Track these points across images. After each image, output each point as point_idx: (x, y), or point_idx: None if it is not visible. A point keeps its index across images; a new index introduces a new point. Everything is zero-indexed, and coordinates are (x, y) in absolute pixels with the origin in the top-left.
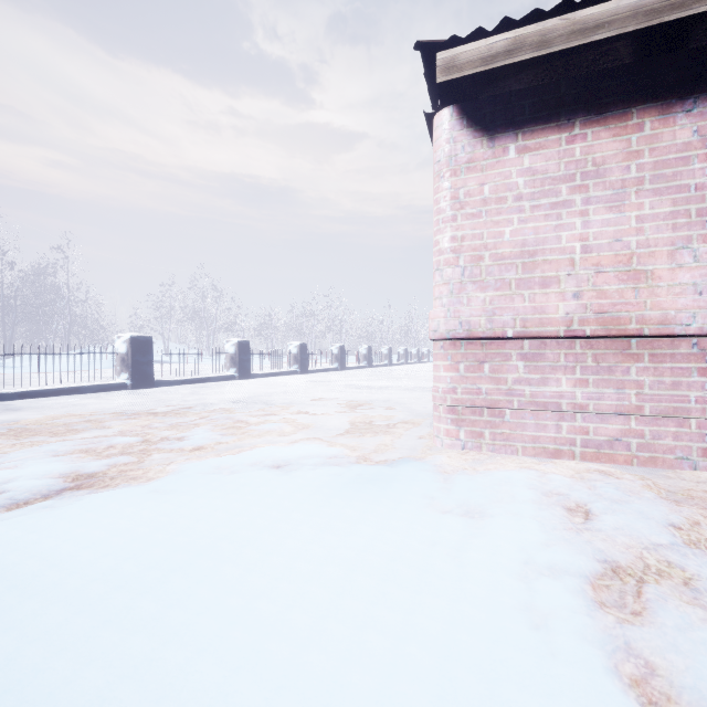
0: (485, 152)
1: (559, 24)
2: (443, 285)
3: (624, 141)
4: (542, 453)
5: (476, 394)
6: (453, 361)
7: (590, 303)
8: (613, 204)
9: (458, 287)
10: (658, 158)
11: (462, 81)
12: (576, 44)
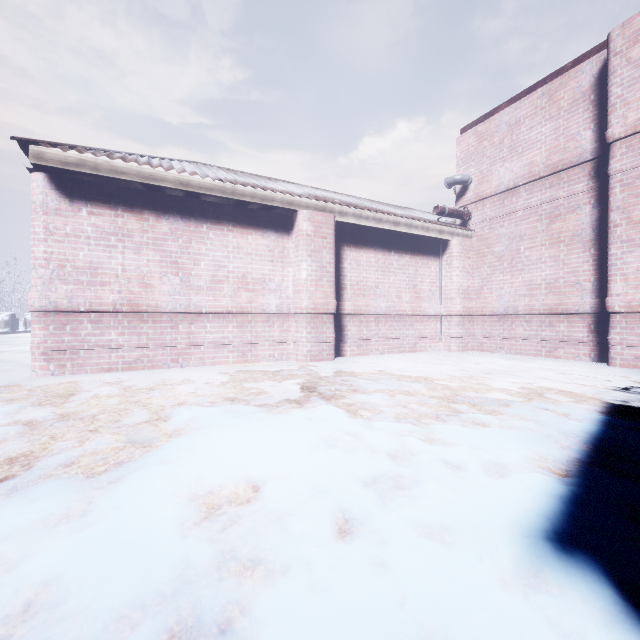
0: (68, 208)
1: (105, 163)
2: (38, 279)
3: (142, 224)
4: (102, 371)
5: (62, 343)
6: (45, 325)
7: (125, 296)
8: (137, 252)
9: (49, 281)
10: (156, 236)
11: (49, 167)
12: (113, 176)
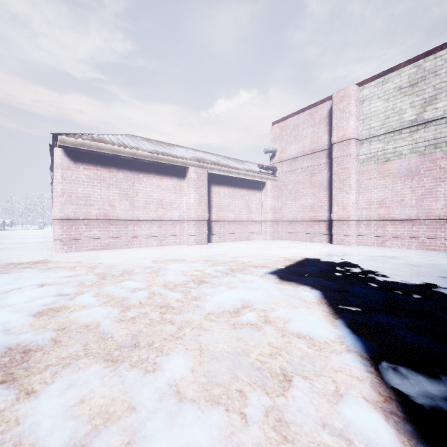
0: (73, 166)
1: (94, 144)
2: (58, 202)
3: (110, 174)
4: (90, 250)
5: (70, 236)
6: (62, 226)
7: (102, 211)
8: (107, 188)
9: (64, 204)
10: (117, 180)
11: (66, 146)
12: (98, 151)
